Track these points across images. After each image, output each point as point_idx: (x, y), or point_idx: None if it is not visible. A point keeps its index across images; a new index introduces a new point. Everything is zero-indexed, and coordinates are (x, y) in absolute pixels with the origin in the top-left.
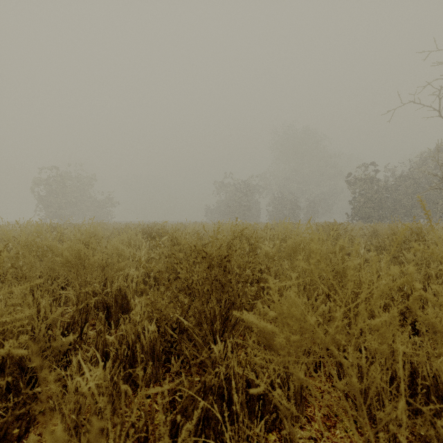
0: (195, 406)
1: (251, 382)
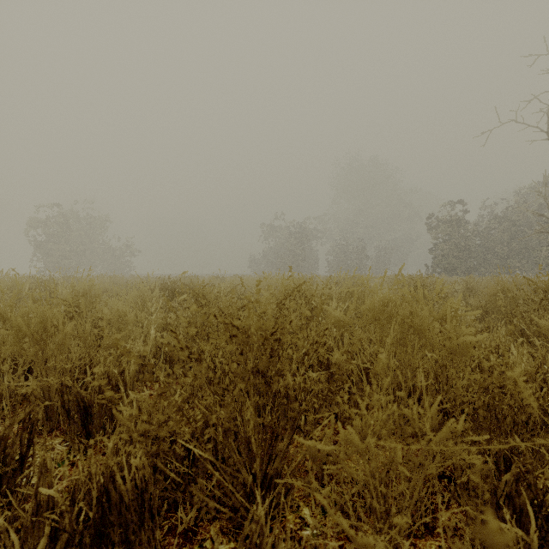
0: None
1: None
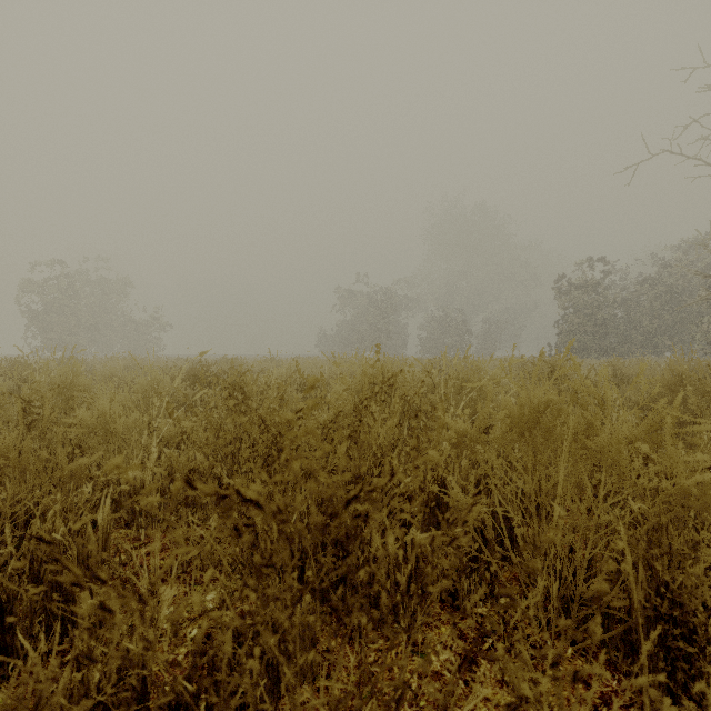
0: None
1: None
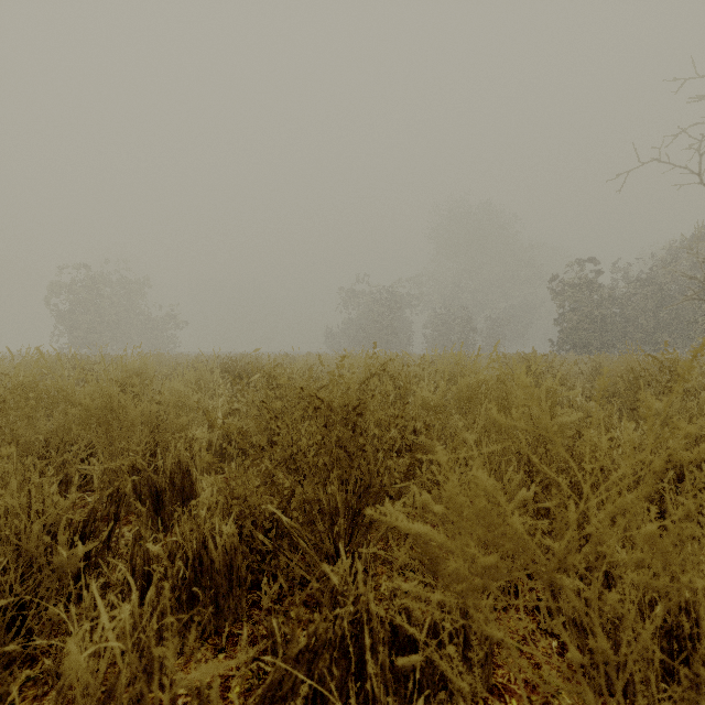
0: (298, 679)
1: (400, 626)
